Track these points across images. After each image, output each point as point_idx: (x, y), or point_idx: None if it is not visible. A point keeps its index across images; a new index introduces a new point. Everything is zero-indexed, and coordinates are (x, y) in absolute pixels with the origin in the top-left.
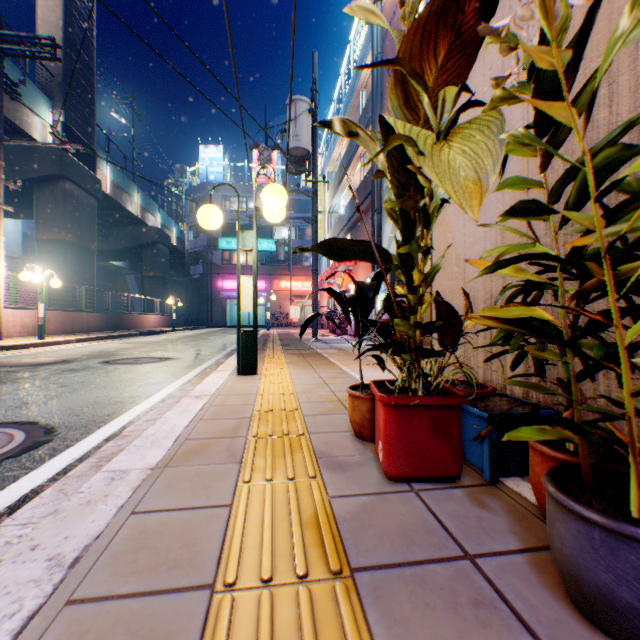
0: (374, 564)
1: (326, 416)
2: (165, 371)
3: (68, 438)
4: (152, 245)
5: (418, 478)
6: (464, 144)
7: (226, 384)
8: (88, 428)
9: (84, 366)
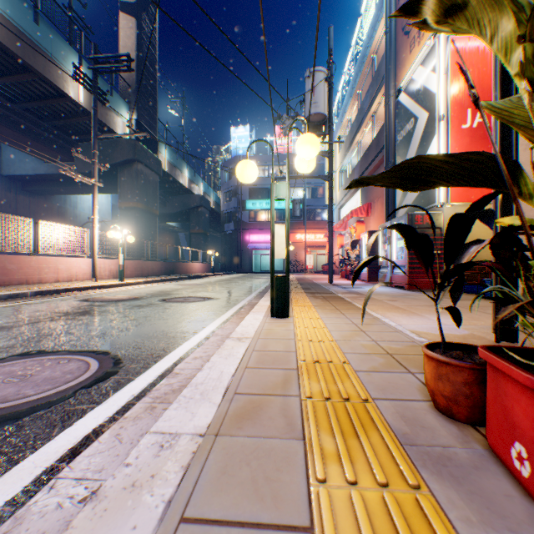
0: None
1: (382, 374)
2: (207, 309)
3: (130, 371)
4: (196, 209)
5: None
6: None
7: (263, 326)
8: (146, 362)
9: (148, 303)
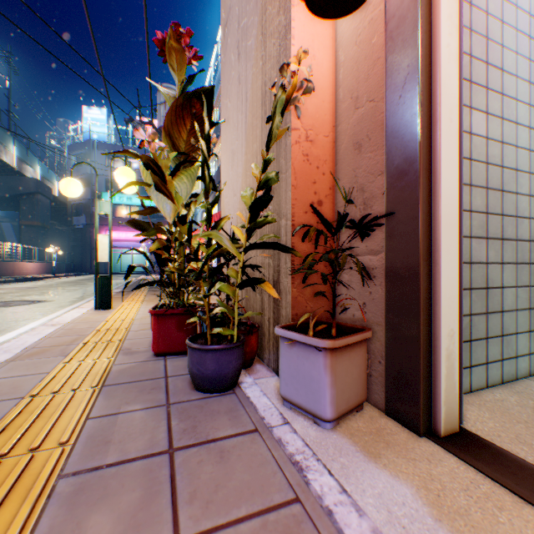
0: (117, 383)
1: (145, 331)
2: (35, 311)
3: None
4: (30, 195)
5: (171, 353)
6: (179, 183)
7: (82, 316)
8: None
9: None
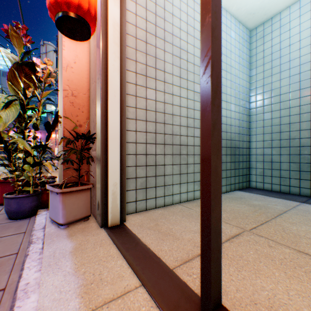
0: None
1: None
2: None
3: None
4: None
5: None
6: (10, 111)
7: None
8: None
9: None
